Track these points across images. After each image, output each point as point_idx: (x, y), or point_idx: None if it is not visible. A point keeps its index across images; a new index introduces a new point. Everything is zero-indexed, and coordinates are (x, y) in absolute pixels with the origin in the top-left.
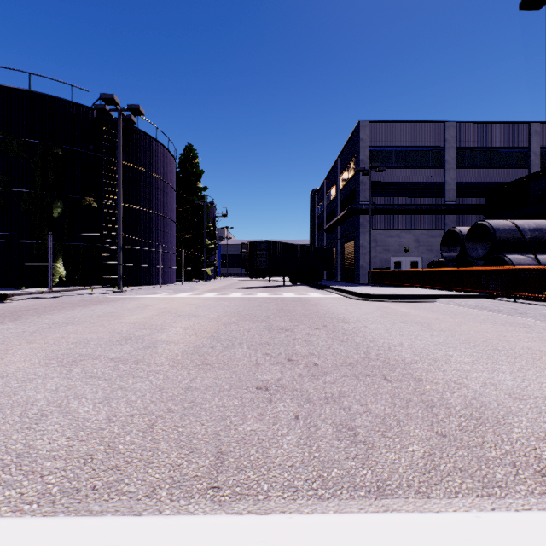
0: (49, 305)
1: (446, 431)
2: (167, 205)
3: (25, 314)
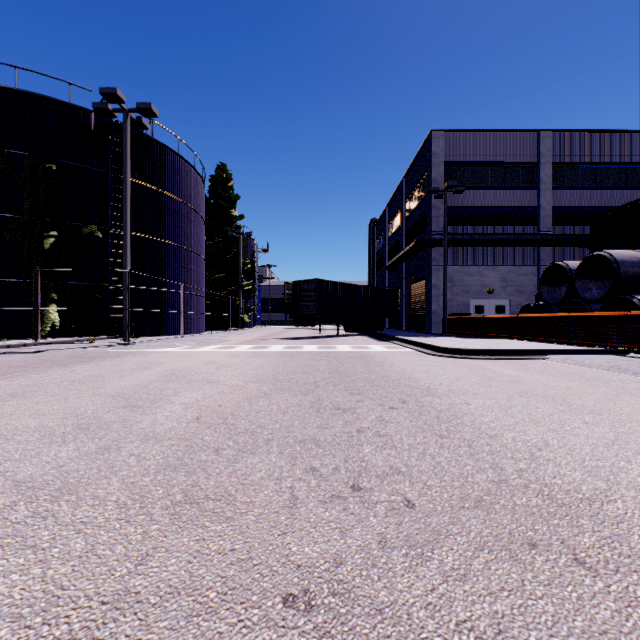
0: (19, 364)
1: None
2: (193, 235)
3: None
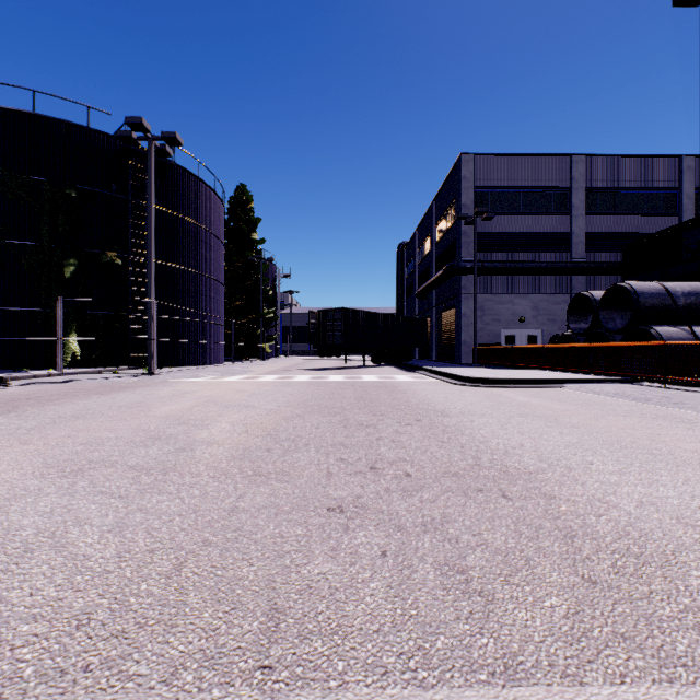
0: (57, 393)
1: (596, 574)
2: (213, 262)
3: (23, 404)
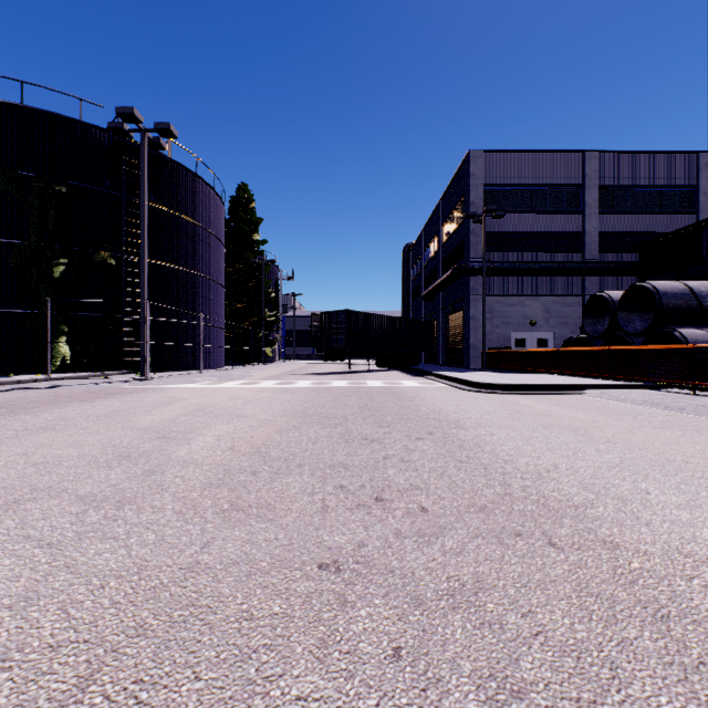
0: (36, 400)
1: None
2: (212, 262)
3: None
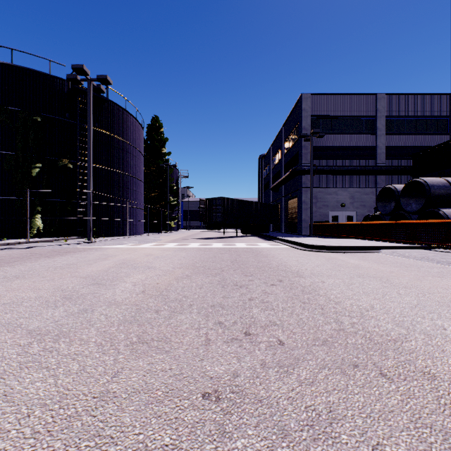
0: (17, 256)
1: None
2: (135, 166)
3: None
